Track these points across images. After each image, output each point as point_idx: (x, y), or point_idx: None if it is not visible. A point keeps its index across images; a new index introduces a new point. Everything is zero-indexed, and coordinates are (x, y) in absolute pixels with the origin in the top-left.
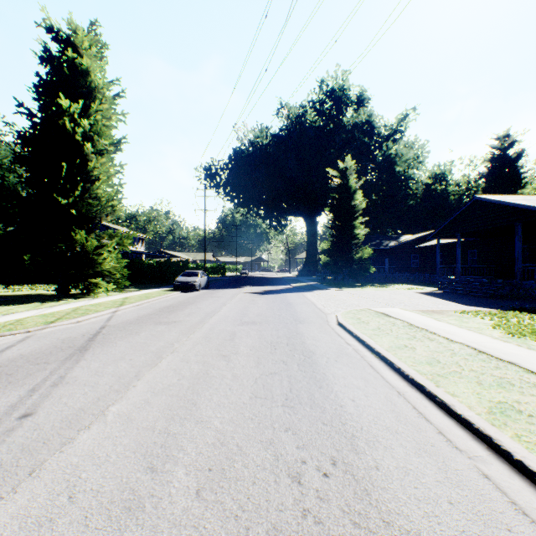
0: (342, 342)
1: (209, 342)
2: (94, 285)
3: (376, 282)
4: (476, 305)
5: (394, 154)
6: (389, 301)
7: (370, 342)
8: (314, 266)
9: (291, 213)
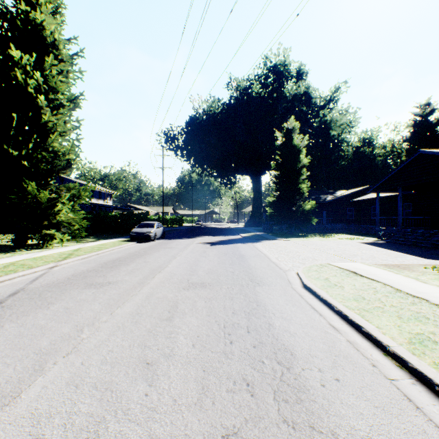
0: (325, 323)
1: (136, 326)
2: (49, 236)
3: (316, 232)
4: (435, 258)
5: (330, 120)
6: (342, 252)
7: (372, 331)
8: (259, 218)
9: (240, 172)
